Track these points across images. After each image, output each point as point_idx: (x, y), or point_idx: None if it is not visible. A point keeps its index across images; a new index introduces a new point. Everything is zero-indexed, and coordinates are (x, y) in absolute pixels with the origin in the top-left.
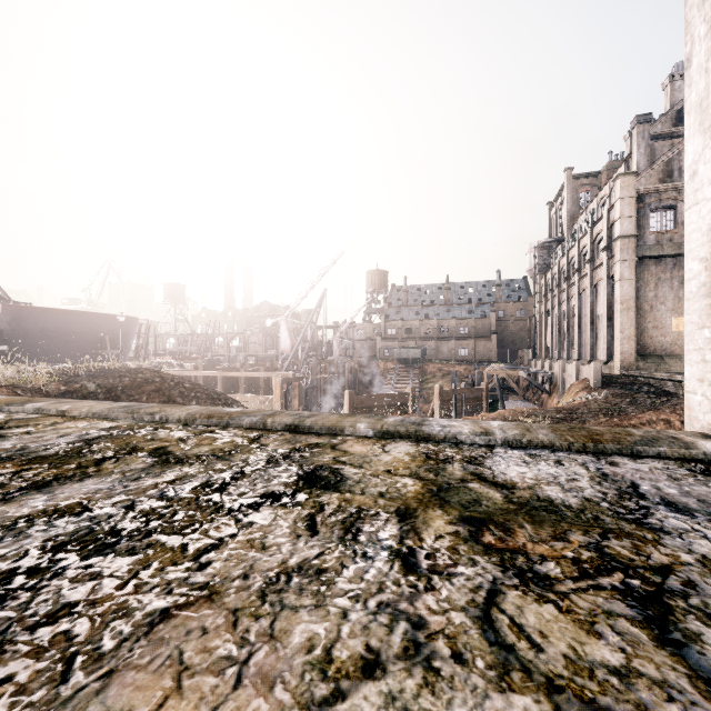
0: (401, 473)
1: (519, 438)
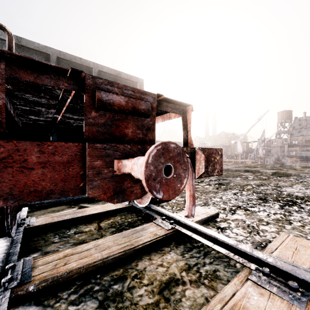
0: (308, 169)
1: None
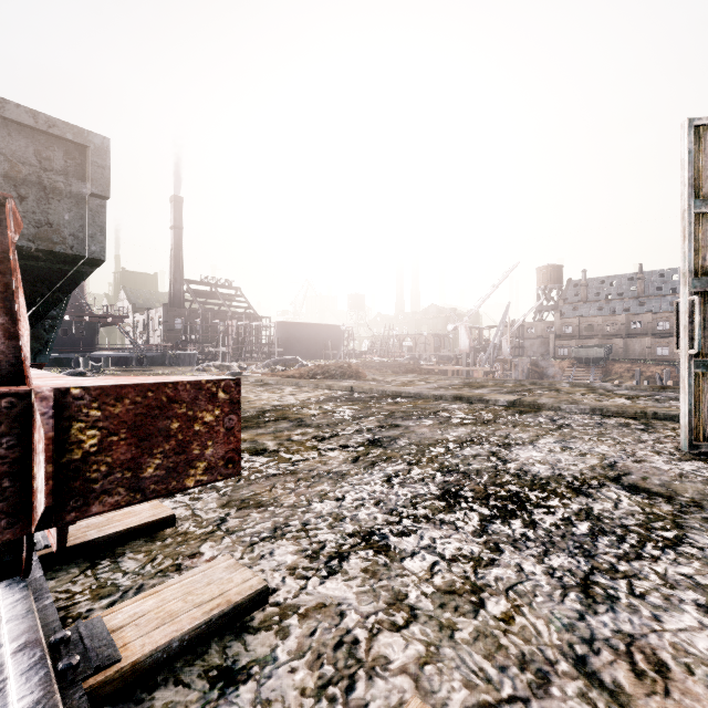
0: (581, 391)
1: (632, 387)
